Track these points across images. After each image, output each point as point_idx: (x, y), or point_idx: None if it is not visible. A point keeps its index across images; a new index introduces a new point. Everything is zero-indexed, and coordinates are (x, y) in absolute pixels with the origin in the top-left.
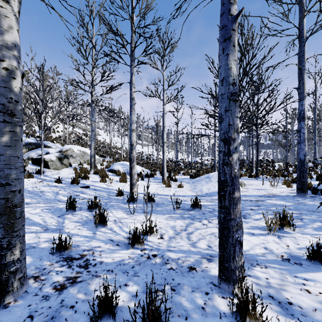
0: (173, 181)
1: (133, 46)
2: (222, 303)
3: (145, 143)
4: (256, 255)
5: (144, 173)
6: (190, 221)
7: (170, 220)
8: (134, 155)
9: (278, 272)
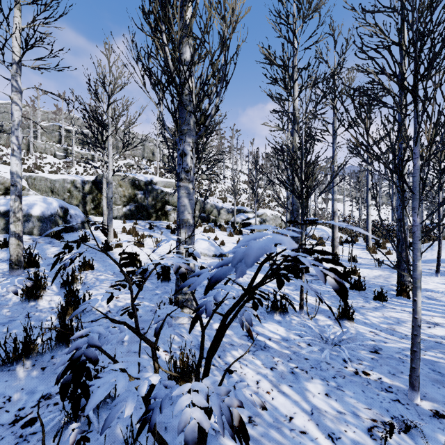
0: (381, 248)
1: (335, 126)
2: (394, 293)
3: (339, 198)
4: (435, 290)
5: (342, 238)
6: (390, 273)
7: (371, 271)
8: (336, 221)
9: (444, 295)
